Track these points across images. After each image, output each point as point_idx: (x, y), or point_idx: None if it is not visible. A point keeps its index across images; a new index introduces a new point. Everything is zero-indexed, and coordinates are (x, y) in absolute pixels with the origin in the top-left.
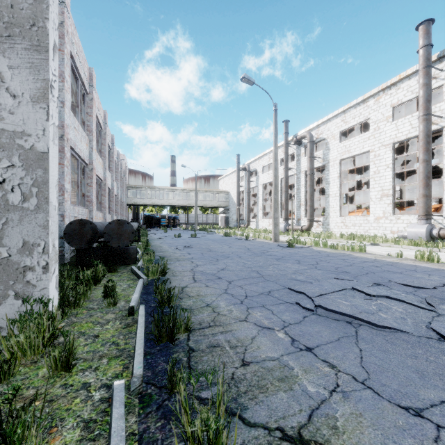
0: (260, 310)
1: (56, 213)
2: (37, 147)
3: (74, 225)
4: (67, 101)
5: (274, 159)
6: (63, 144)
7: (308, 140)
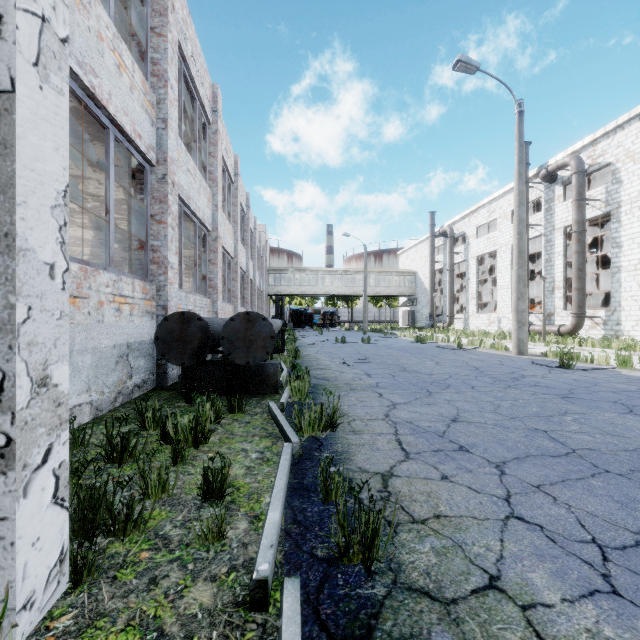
0: None
1: (59, 286)
2: None
3: (172, 323)
4: (173, 120)
5: (517, 203)
6: (166, 189)
7: (573, 169)
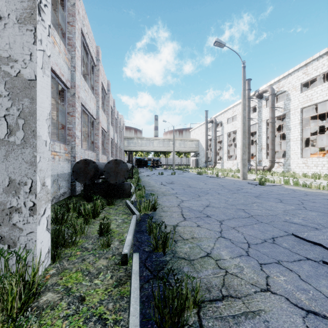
0: (279, 270)
1: (48, 149)
2: (24, 73)
3: (80, 164)
4: (78, 66)
5: (242, 109)
6: (75, 100)
7: (269, 93)
